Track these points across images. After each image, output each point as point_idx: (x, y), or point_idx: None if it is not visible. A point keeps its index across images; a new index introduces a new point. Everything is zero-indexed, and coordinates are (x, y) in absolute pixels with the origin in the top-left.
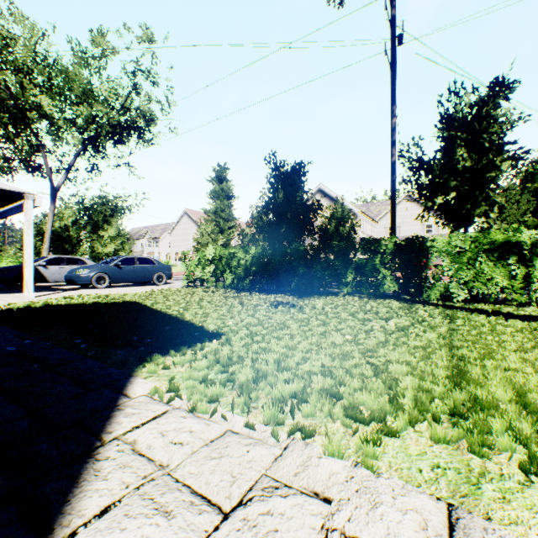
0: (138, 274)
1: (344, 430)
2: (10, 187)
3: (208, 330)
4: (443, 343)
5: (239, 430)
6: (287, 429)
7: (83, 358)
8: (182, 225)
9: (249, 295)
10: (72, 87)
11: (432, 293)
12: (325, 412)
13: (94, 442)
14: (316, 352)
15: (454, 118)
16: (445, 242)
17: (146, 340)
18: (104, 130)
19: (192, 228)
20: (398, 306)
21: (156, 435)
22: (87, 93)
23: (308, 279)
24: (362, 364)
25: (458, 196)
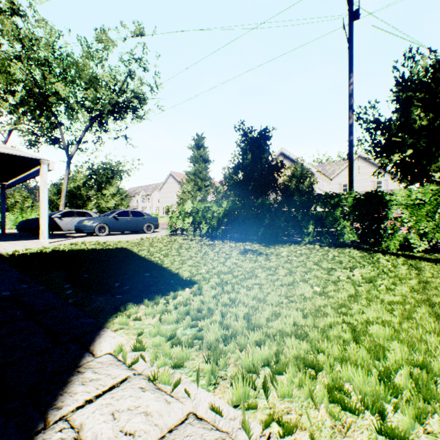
0: (131, 224)
1: (331, 424)
2: (30, 154)
3: (182, 278)
4: (419, 298)
5: (203, 415)
6: (260, 415)
7: (65, 304)
8: (168, 185)
9: (221, 243)
10: (81, 75)
11: (391, 243)
12: (305, 392)
13: (38, 422)
14: (286, 306)
15: (409, 81)
16: (404, 195)
17: (125, 286)
18: (106, 109)
19: (176, 187)
20: (359, 255)
21: (108, 416)
22: (93, 80)
23: (272, 229)
24: (338, 323)
25: (414, 153)
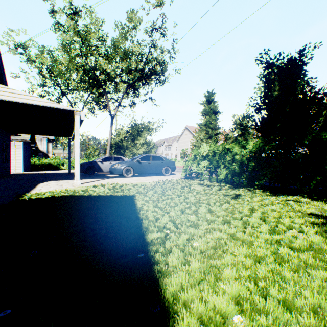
0: (151, 167)
1: None
2: (65, 107)
3: None
4: None
5: None
6: None
7: None
8: (184, 136)
9: (250, 194)
10: (117, 51)
11: None
12: None
13: None
14: None
15: None
16: None
17: None
18: (136, 77)
19: (190, 137)
20: None
21: None
22: (125, 53)
23: None
24: None
25: None
